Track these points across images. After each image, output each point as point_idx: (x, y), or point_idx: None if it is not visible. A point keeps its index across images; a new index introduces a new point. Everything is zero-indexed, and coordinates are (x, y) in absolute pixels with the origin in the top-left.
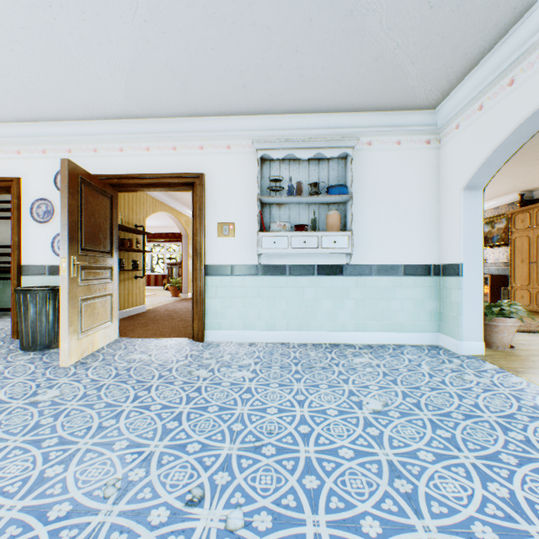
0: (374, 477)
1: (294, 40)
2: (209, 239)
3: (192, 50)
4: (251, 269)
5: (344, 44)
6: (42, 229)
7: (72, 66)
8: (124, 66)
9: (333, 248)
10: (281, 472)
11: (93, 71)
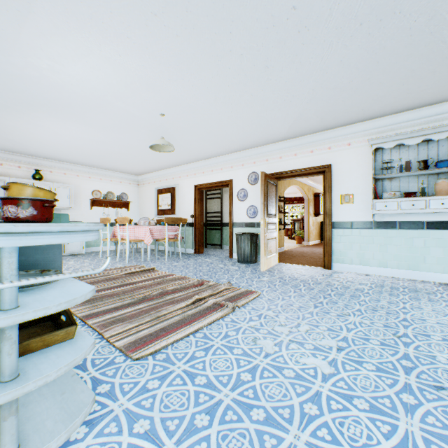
0: (445, 330)
1: (400, 81)
2: (334, 205)
3: (329, 105)
4: (366, 224)
5: (443, 70)
6: (241, 204)
7: (265, 127)
8: (290, 121)
9: (440, 208)
10: (388, 317)
11: (274, 126)
